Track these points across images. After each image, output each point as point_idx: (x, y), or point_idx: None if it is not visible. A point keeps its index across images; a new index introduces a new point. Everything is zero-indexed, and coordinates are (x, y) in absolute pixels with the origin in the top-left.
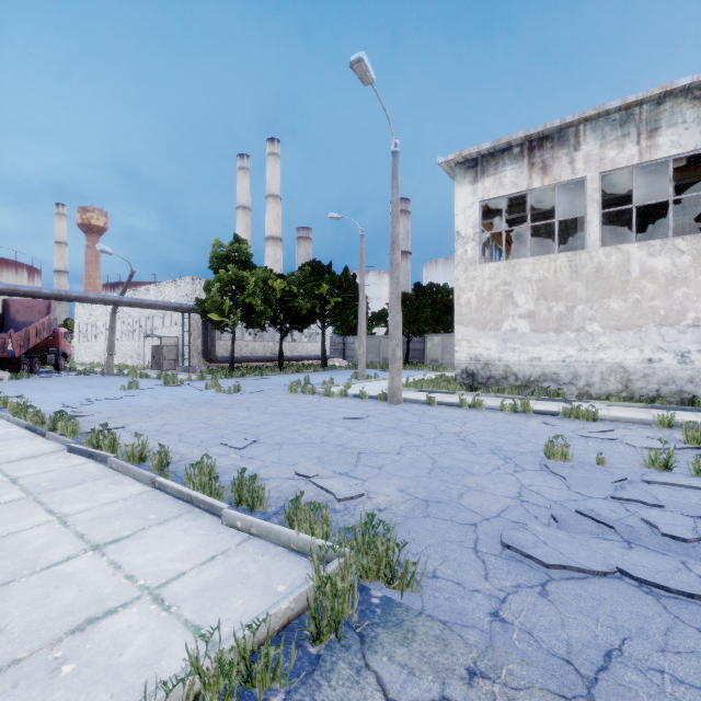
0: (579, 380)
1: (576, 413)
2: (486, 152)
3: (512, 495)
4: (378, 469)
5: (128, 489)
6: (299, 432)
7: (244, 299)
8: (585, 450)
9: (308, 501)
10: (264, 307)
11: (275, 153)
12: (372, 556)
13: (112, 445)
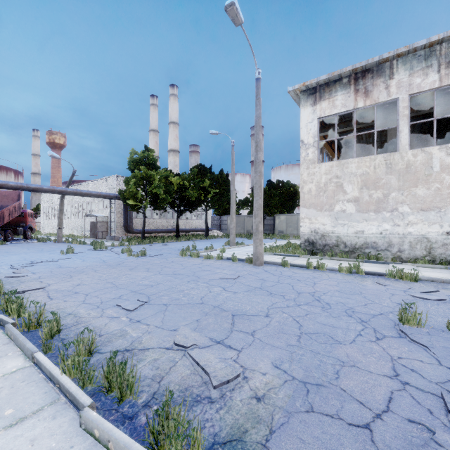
0: (393, 247)
1: (400, 275)
2: (323, 83)
3: (388, 374)
4: (251, 335)
5: (7, 364)
6: (184, 292)
7: (152, 190)
8: (429, 313)
9: (182, 383)
10: (165, 195)
11: (174, 94)
12: None
13: (17, 309)
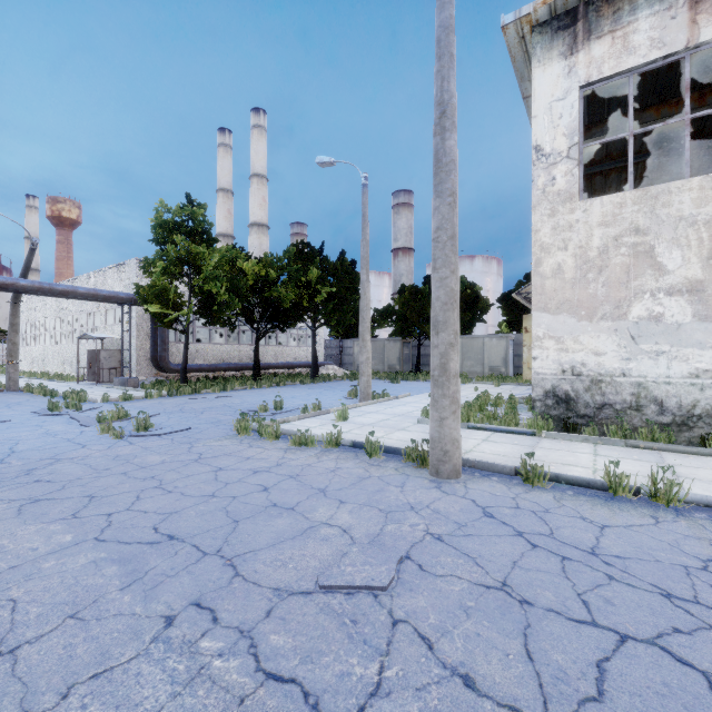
0: None
1: None
2: None
3: None
4: None
5: None
6: None
7: (203, 286)
8: None
9: None
10: (229, 296)
11: (260, 126)
12: None
13: None
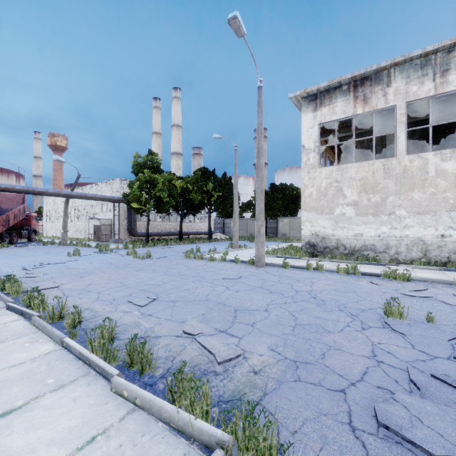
0: (391, 250)
1: (394, 275)
2: (323, 89)
3: (367, 355)
4: (251, 326)
5: (40, 347)
6: (189, 290)
7: (156, 193)
8: (413, 308)
9: (192, 361)
10: (169, 198)
11: (177, 97)
12: (253, 452)
13: (40, 304)
